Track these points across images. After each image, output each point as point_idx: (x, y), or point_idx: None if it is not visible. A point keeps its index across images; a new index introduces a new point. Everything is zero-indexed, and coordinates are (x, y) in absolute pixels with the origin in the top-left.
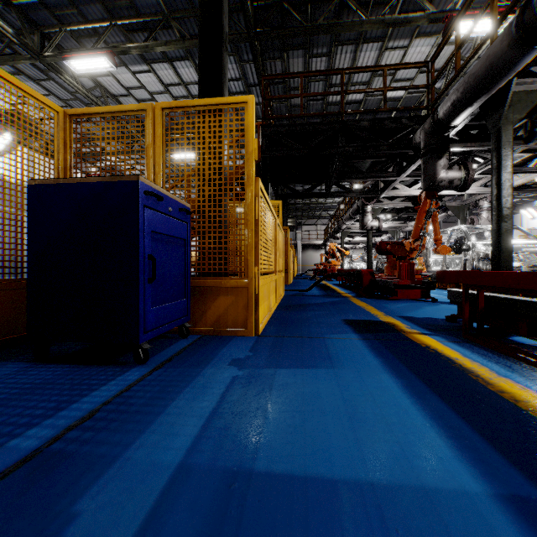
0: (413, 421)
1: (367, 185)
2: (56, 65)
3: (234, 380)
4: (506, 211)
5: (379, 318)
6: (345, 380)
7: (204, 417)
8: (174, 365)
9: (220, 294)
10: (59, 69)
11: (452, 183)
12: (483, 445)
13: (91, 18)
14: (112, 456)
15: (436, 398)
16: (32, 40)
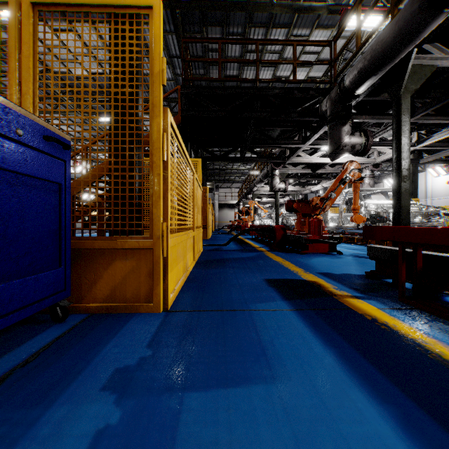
0: None
1: (275, 152)
2: None
3: (94, 448)
4: (406, 172)
5: (301, 276)
6: (302, 420)
7: None
8: None
9: (115, 258)
10: None
11: (354, 147)
12: None
13: None
14: None
15: None
16: None
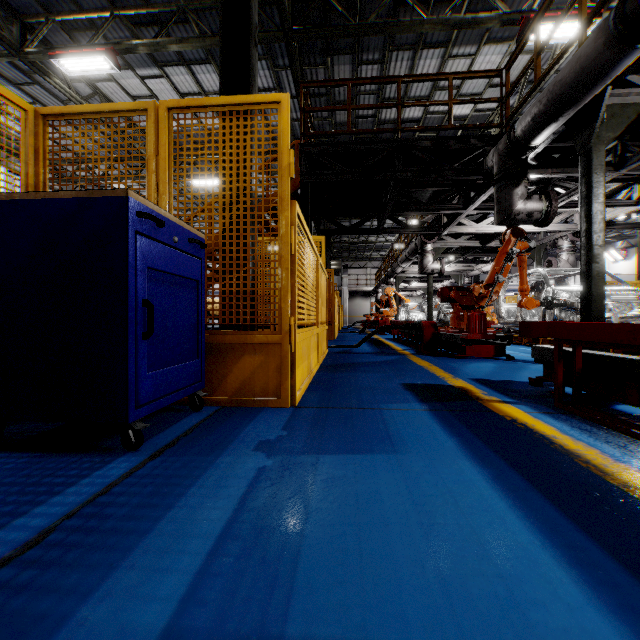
0: (515, 537)
1: (427, 220)
2: (43, 66)
3: (260, 474)
4: (598, 250)
5: (447, 381)
6: (413, 471)
7: (212, 537)
8: (178, 451)
9: (245, 352)
10: (46, 70)
11: (531, 216)
12: (625, 579)
13: (86, 7)
14: (57, 617)
15: (540, 497)
16: (10, 32)
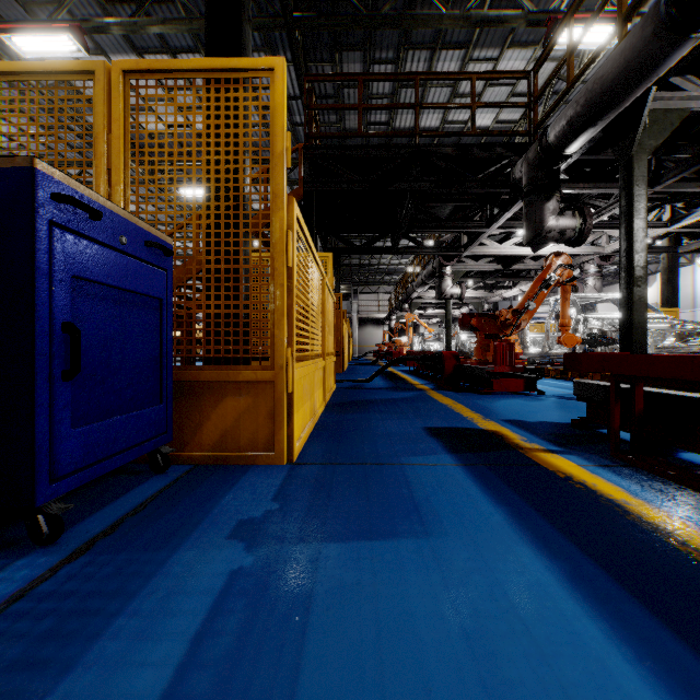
0: None
1: (446, 239)
2: None
3: (232, 584)
4: (640, 272)
5: (477, 424)
6: (455, 569)
7: None
8: (115, 544)
9: (226, 393)
10: None
11: (564, 234)
12: None
13: None
14: None
15: (645, 613)
16: None
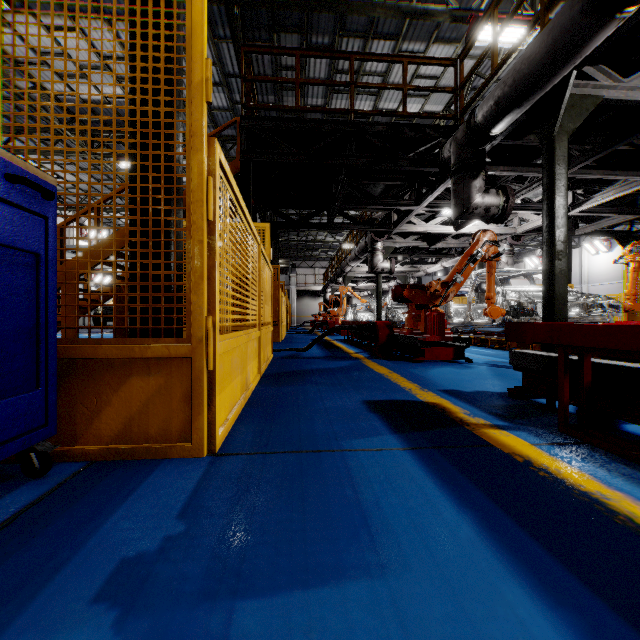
0: None
1: (377, 217)
2: None
3: None
4: (561, 246)
5: (416, 395)
6: None
7: None
8: None
9: (131, 372)
10: None
11: (489, 211)
12: None
13: None
14: None
15: None
16: None
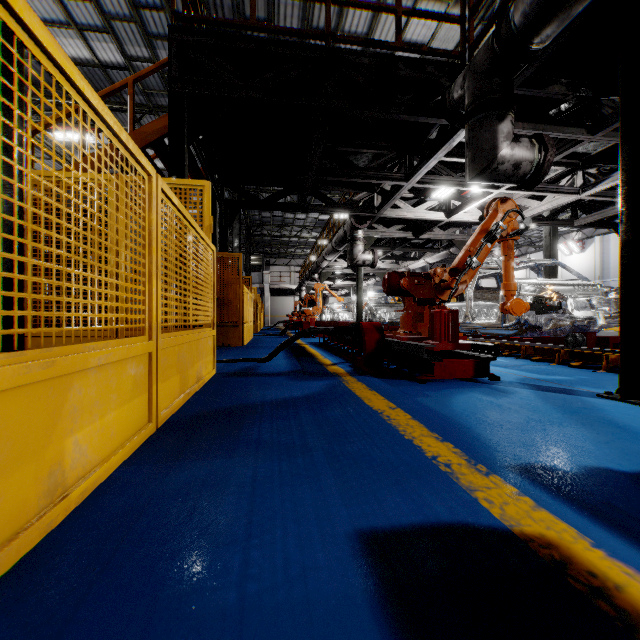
0: None
1: (358, 199)
2: None
3: None
4: None
5: (477, 497)
6: None
7: None
8: None
9: None
10: None
11: (519, 167)
12: None
13: None
14: None
15: None
16: None
